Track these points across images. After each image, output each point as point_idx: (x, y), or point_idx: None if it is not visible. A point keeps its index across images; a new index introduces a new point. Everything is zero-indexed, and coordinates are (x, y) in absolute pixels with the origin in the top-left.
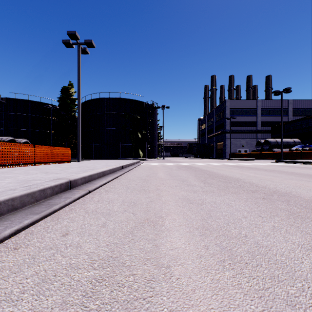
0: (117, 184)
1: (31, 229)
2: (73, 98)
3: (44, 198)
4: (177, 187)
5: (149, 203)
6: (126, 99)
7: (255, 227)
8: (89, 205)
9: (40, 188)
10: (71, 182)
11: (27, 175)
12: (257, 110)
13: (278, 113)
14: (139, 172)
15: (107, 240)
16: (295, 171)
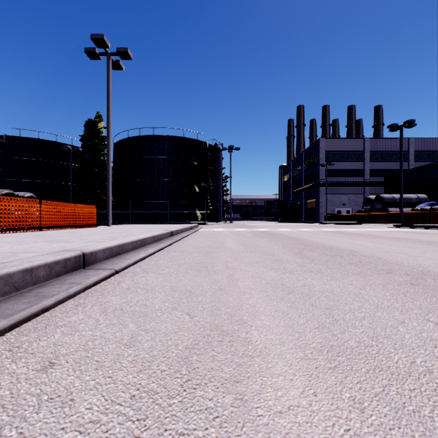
0: (162, 259)
1: None
2: (103, 136)
3: (31, 284)
4: (260, 265)
5: (217, 292)
6: (178, 138)
7: (435, 348)
8: (112, 298)
9: (24, 267)
10: (85, 256)
11: (19, 244)
12: (364, 153)
13: (394, 158)
14: (196, 240)
15: (133, 381)
16: (432, 240)
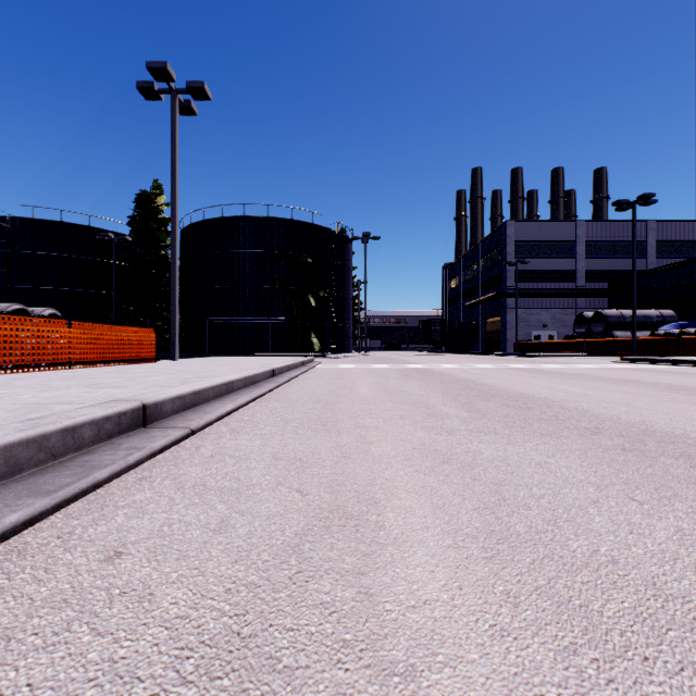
0: (260, 413)
1: (25, 538)
2: (164, 217)
3: (73, 449)
4: (406, 421)
5: (341, 461)
6: (282, 220)
7: (630, 534)
8: (189, 469)
9: (64, 426)
10: (147, 409)
11: (44, 391)
12: (577, 245)
13: (624, 252)
14: (312, 384)
15: (227, 573)
16: (674, 383)
